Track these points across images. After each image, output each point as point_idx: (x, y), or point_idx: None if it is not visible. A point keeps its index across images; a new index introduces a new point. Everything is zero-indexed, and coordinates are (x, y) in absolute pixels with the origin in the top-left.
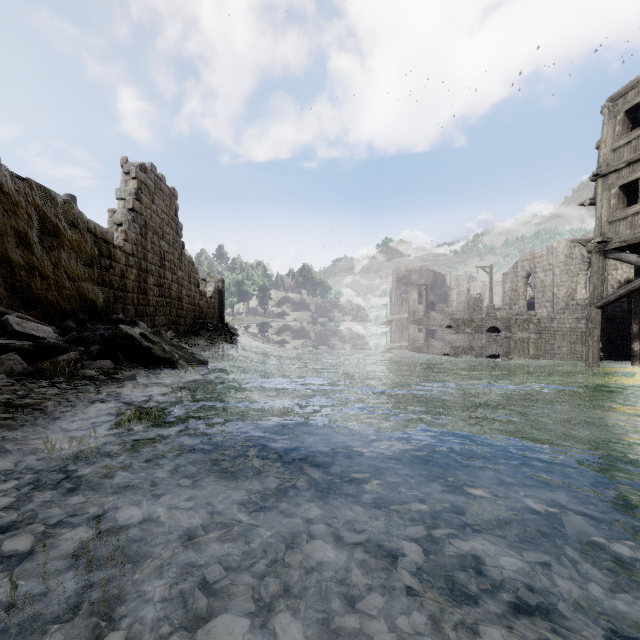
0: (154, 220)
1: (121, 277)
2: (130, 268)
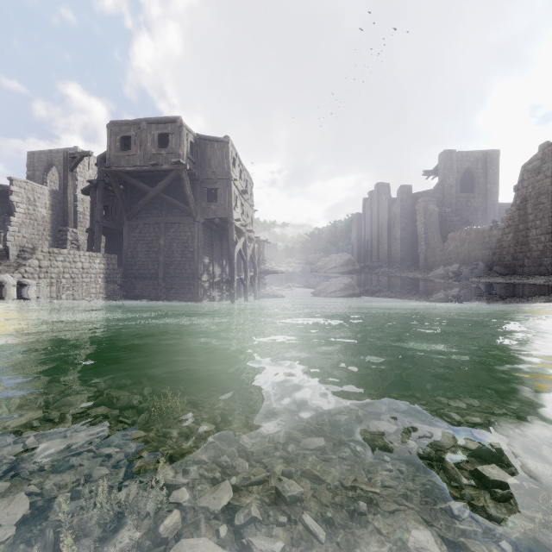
0: (540, 186)
1: (498, 242)
2: (506, 235)
